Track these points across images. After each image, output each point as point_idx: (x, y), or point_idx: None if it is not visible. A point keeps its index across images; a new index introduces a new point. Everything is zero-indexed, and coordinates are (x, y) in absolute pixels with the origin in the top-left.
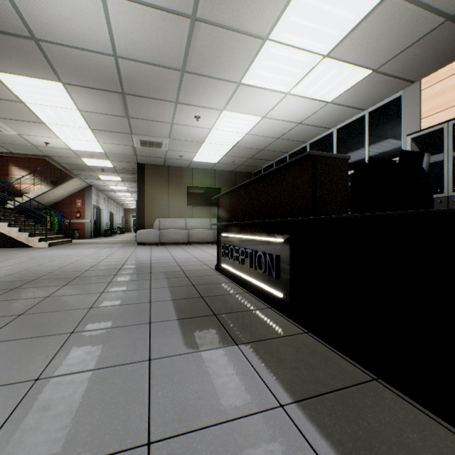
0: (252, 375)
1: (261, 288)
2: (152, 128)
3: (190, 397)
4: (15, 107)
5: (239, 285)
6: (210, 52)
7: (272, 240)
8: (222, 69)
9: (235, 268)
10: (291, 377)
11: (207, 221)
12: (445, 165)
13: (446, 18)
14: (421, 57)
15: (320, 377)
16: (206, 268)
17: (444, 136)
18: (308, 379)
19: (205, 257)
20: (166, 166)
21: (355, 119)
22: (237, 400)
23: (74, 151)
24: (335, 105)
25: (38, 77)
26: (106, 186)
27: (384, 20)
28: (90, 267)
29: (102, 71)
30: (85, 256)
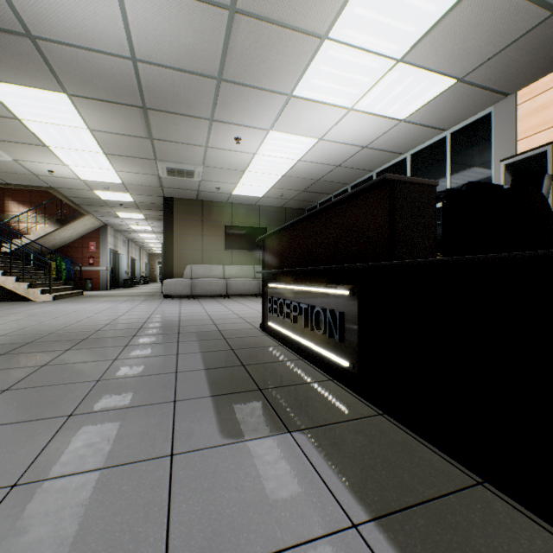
0: (312, 478)
1: (320, 354)
2: (181, 152)
3: (226, 512)
4: (9, 125)
5: (291, 349)
6: (253, 54)
7: (334, 292)
8: (268, 77)
9: (286, 327)
10: (364, 480)
11: (250, 268)
12: (549, 197)
13: (552, 11)
14: (518, 63)
15: (404, 481)
16: (249, 327)
17: (548, 162)
18: (388, 483)
19: (247, 312)
20: (199, 201)
21: (433, 142)
22: (291, 517)
23: (85, 181)
24: (409, 124)
25: (37, 86)
26: (125, 226)
27: (475, 14)
28: (103, 326)
29: (117, 79)
30: (98, 312)
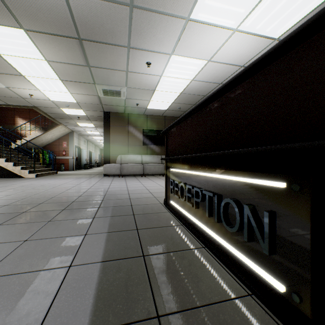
0: None
1: (229, 252)
2: (111, 77)
3: None
4: None
5: (192, 233)
6: None
7: (255, 183)
8: (170, 0)
9: (186, 209)
10: None
11: (159, 157)
12: None
13: None
14: None
15: None
16: (155, 202)
17: None
18: None
19: (155, 188)
20: (126, 114)
21: None
22: None
23: (53, 101)
24: None
25: (1, 23)
26: (84, 131)
27: None
28: (47, 199)
29: (54, 11)
30: (55, 186)
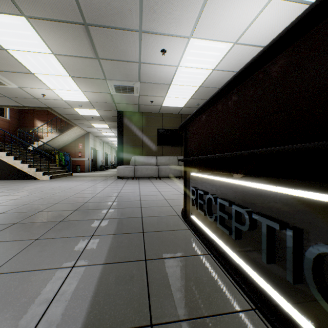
0: None
1: None
2: (122, 70)
3: None
4: (2, 57)
5: (228, 274)
6: None
7: None
8: None
9: (216, 233)
10: None
11: (175, 158)
12: None
13: None
14: None
15: None
16: (171, 213)
17: None
18: None
19: (171, 193)
20: (140, 113)
21: None
22: None
23: (66, 101)
24: None
25: (0, 10)
26: (99, 133)
27: None
28: (49, 206)
29: None
30: (64, 189)
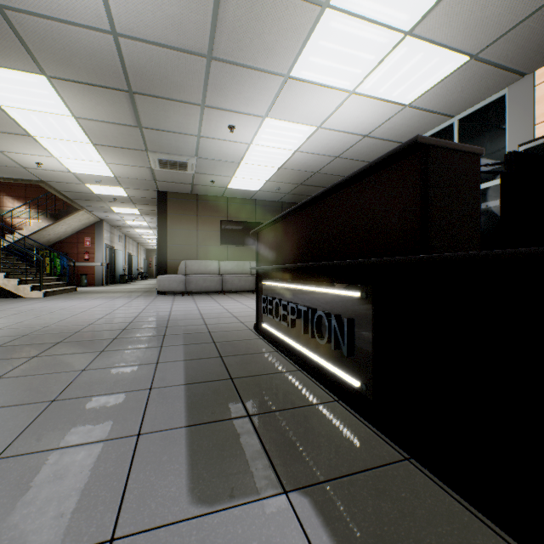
0: None
1: (322, 367)
2: (173, 142)
3: None
4: None
5: (288, 357)
6: (246, 26)
7: (341, 294)
8: (263, 54)
9: (282, 331)
10: None
11: (246, 264)
12: None
13: None
14: (540, 36)
15: None
16: (242, 328)
17: None
18: None
19: (241, 311)
20: (193, 195)
21: (439, 130)
22: None
23: (75, 174)
24: (414, 110)
25: (12, 66)
26: (121, 221)
27: None
28: (84, 327)
29: (98, 57)
30: (85, 310)
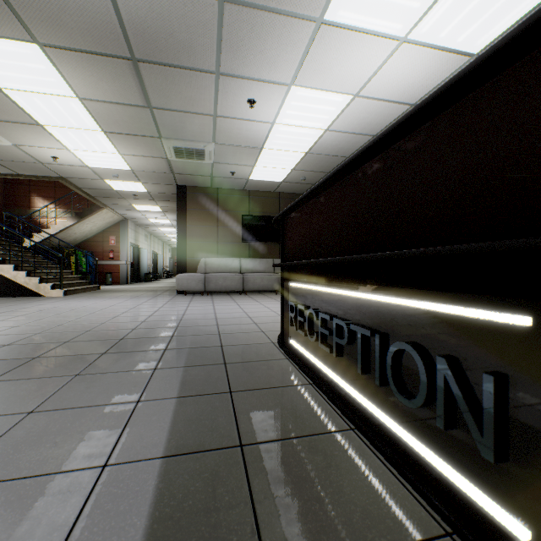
0: None
1: (403, 443)
2: (187, 126)
3: None
4: None
5: (330, 400)
6: None
7: (459, 314)
8: None
9: (319, 356)
10: None
11: (269, 262)
12: None
13: None
14: None
15: None
16: (262, 340)
17: None
18: None
19: (263, 315)
20: (214, 189)
21: None
22: None
23: (92, 169)
24: None
25: None
26: (145, 219)
27: None
28: (79, 334)
29: (90, 11)
30: (94, 311)
